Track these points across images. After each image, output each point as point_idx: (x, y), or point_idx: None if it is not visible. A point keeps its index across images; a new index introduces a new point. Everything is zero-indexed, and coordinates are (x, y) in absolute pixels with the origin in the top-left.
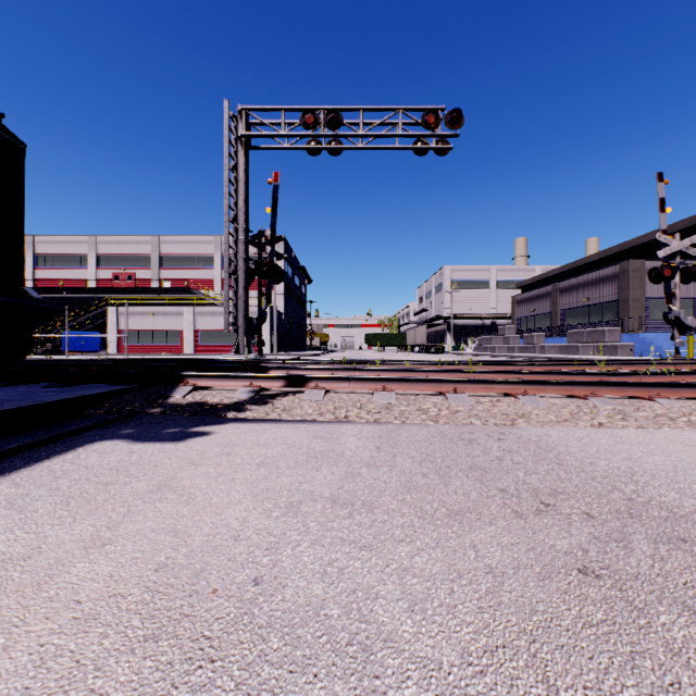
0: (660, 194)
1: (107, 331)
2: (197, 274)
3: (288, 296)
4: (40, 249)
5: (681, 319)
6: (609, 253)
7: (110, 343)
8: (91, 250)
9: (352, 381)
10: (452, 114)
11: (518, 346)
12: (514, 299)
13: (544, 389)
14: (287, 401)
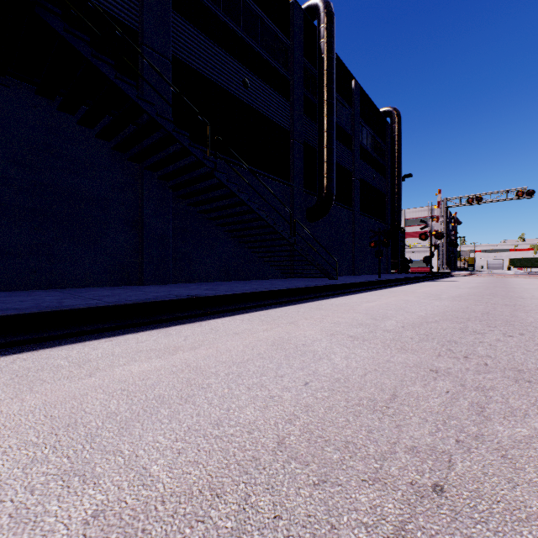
0: None
1: None
2: None
3: None
4: None
5: None
6: None
7: None
8: None
9: (482, 274)
10: (529, 191)
11: None
12: None
13: (520, 275)
14: (471, 276)
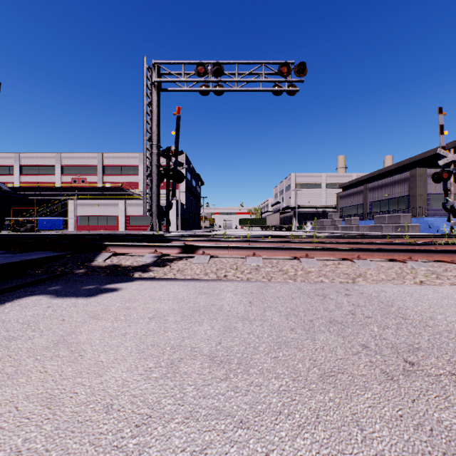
0: (440, 122)
1: (68, 216)
2: (128, 179)
3: (188, 193)
4: (24, 162)
5: (454, 207)
6: (401, 165)
7: (69, 224)
8: (58, 163)
9: (230, 249)
10: (299, 66)
11: (341, 226)
12: (338, 195)
13: (372, 255)
14: (181, 264)
